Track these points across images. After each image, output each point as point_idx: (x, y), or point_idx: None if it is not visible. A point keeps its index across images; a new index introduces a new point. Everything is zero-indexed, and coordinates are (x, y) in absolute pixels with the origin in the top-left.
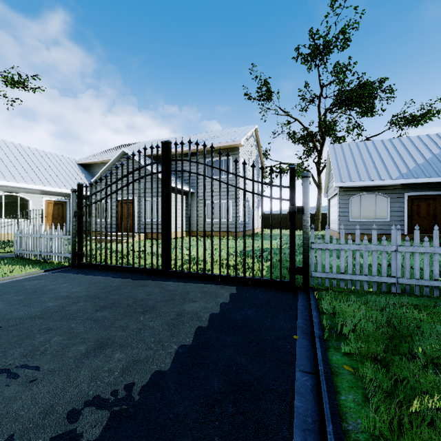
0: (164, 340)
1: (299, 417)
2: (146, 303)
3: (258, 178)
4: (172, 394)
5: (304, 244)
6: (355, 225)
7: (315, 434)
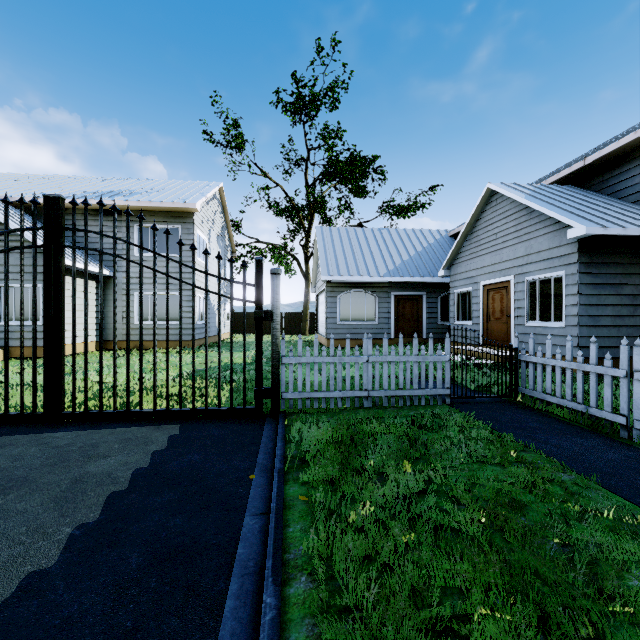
0: (47, 526)
1: (240, 564)
2: (9, 475)
3: (224, 260)
4: (61, 594)
5: (273, 358)
6: (344, 329)
7: (254, 575)
